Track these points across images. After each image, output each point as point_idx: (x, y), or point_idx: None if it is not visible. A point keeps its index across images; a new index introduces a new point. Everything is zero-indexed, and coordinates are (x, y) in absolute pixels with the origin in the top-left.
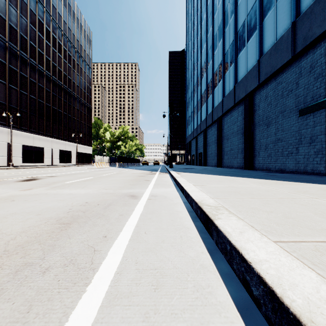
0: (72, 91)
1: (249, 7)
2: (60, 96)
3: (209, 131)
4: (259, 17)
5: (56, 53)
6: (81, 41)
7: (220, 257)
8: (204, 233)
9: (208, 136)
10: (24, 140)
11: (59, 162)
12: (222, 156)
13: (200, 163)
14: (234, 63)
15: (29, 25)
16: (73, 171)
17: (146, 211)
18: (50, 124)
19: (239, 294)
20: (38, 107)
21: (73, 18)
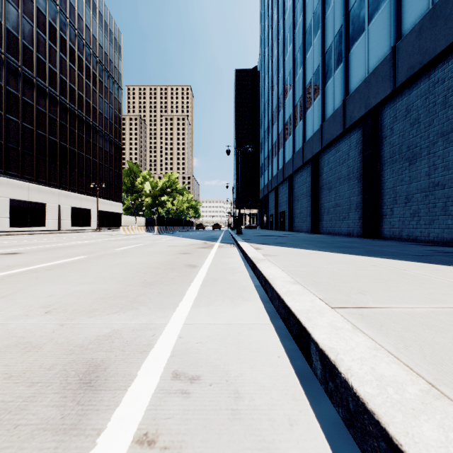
0: (91, 121)
1: None
2: (72, 126)
3: (297, 177)
4: None
5: (67, 62)
6: (106, 47)
7: None
8: (293, 340)
9: (296, 186)
10: (12, 192)
11: (72, 225)
12: (320, 216)
13: (282, 227)
14: (342, 64)
15: (22, 15)
16: (74, 241)
17: None
18: (56, 168)
19: None
20: (37, 141)
21: (94, 12)
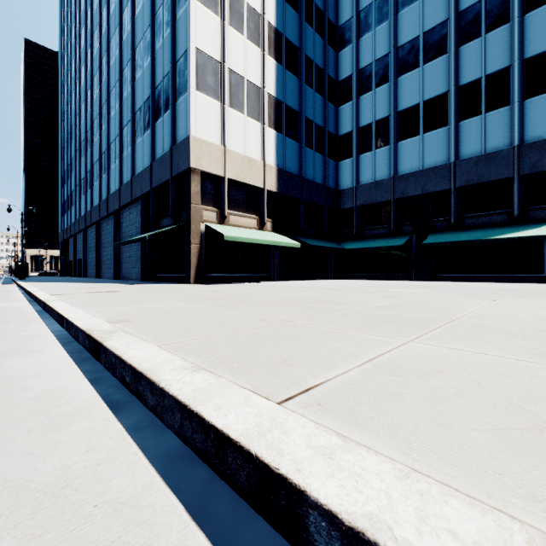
0: None
1: (117, 133)
2: None
3: (90, 232)
4: (120, 151)
5: None
6: None
7: (85, 364)
8: (73, 353)
9: (89, 239)
10: None
11: None
12: (101, 266)
13: (80, 273)
14: (107, 173)
15: None
16: None
17: (0, 290)
18: None
19: (91, 376)
20: None
21: None
